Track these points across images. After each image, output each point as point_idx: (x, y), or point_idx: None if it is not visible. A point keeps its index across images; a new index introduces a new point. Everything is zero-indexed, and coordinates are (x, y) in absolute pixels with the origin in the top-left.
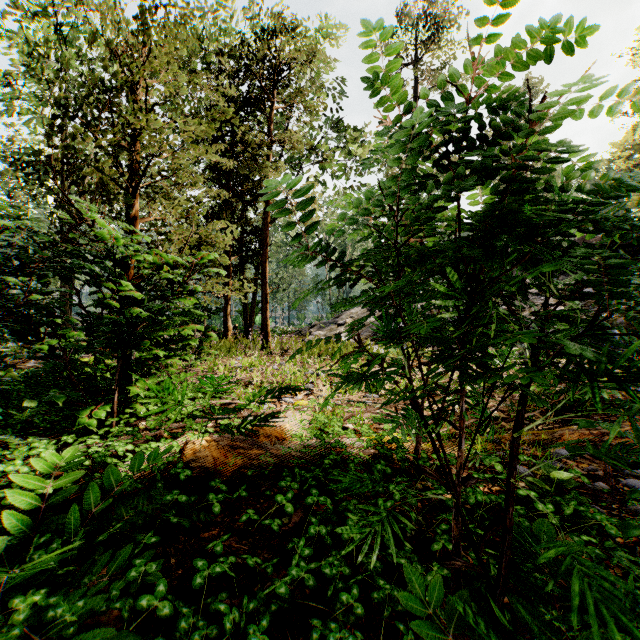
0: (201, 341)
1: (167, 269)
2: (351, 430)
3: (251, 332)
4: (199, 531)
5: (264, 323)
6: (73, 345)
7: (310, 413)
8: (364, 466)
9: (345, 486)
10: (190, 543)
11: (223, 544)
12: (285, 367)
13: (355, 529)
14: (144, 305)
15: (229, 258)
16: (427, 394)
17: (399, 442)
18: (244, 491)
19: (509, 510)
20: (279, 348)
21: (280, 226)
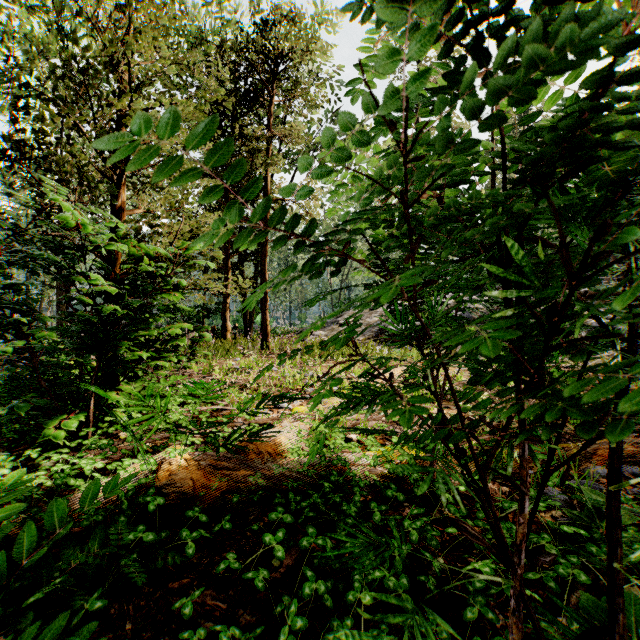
0: (194, 341)
1: (152, 263)
2: (355, 443)
3: (251, 332)
4: (168, 579)
5: (263, 323)
6: (43, 346)
7: (309, 421)
8: (371, 489)
9: (352, 556)
10: (155, 597)
11: (195, 600)
12: (284, 369)
13: (368, 638)
14: (123, 302)
15: (228, 256)
16: (474, 424)
17: (411, 459)
18: (228, 522)
19: (617, 617)
20: (279, 348)
21: (281, 225)
